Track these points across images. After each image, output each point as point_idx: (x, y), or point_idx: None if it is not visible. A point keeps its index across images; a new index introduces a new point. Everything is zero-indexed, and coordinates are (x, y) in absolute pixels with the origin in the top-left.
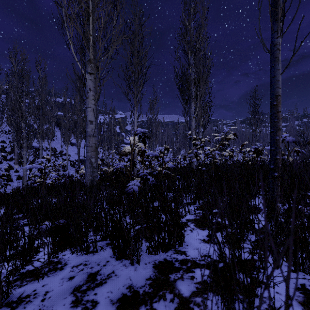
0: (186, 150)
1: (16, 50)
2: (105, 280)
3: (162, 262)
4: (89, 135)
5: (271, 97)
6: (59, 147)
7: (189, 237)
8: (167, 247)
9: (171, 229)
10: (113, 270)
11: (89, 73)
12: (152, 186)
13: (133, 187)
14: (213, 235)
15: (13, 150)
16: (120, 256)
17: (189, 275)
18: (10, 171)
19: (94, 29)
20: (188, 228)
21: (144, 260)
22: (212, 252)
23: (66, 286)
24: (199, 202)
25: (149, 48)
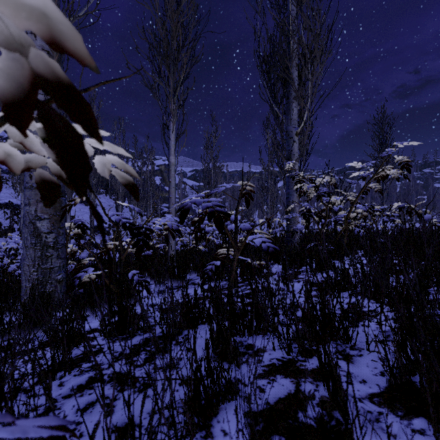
0: (260, 212)
1: None
2: None
3: None
4: None
5: None
6: None
7: None
8: None
9: None
10: None
11: None
12: None
13: None
14: None
15: None
16: None
17: None
18: None
19: None
20: None
21: None
22: None
23: None
24: None
25: None
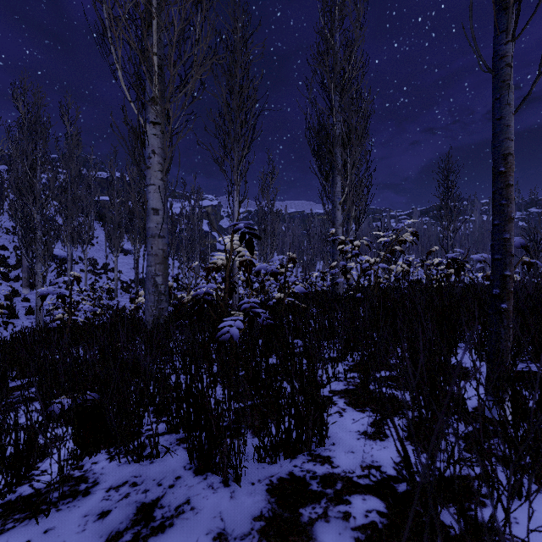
0: (325, 262)
1: (25, 86)
2: (170, 520)
3: (286, 480)
4: (152, 234)
5: (495, 157)
6: (103, 256)
7: (336, 427)
8: (295, 449)
9: (303, 414)
10: (187, 497)
11: (153, 123)
12: (265, 328)
13: (231, 329)
14: (384, 423)
15: (20, 262)
16: (203, 467)
17: (339, 510)
18: (15, 299)
19: (161, 44)
20: (334, 408)
21: (249, 475)
22: (384, 459)
23: (92, 532)
24: (352, 357)
25: (261, 80)
